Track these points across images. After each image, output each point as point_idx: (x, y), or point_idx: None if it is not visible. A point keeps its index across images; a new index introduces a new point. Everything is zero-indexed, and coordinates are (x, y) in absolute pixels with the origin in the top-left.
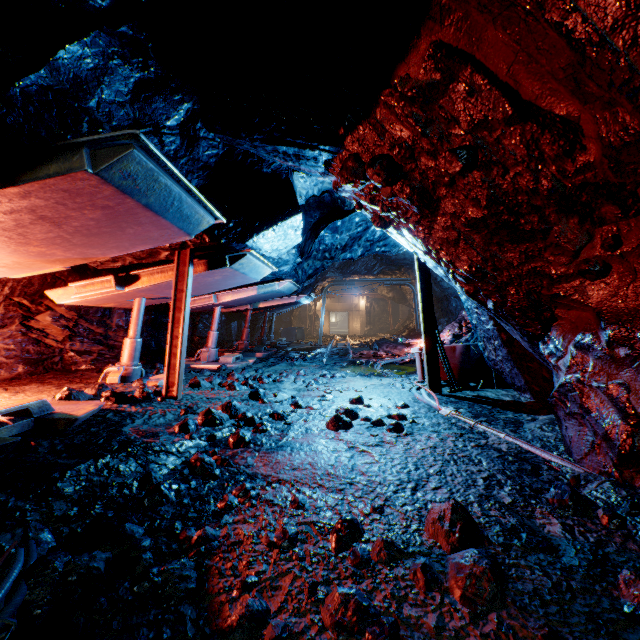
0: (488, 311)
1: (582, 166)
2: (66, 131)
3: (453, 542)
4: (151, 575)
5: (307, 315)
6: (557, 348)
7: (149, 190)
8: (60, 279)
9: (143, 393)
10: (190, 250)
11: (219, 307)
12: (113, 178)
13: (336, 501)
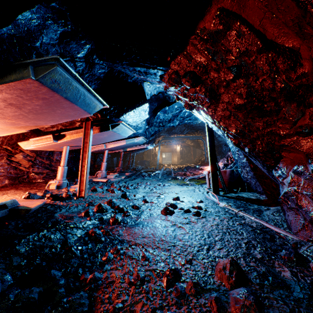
0: (245, 153)
1: (300, 75)
2: (24, 59)
3: (231, 283)
4: (62, 303)
5: (151, 154)
6: (283, 173)
7: (67, 89)
8: (27, 136)
9: (67, 195)
10: (91, 122)
11: (107, 150)
12: (46, 82)
13: (166, 256)
